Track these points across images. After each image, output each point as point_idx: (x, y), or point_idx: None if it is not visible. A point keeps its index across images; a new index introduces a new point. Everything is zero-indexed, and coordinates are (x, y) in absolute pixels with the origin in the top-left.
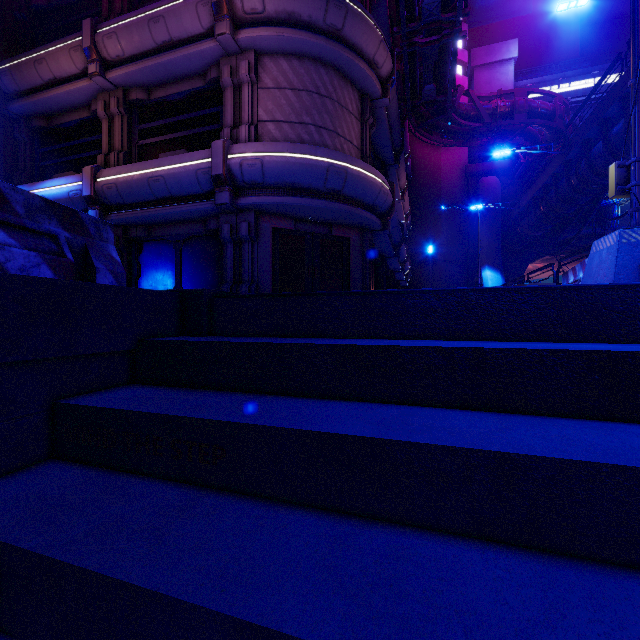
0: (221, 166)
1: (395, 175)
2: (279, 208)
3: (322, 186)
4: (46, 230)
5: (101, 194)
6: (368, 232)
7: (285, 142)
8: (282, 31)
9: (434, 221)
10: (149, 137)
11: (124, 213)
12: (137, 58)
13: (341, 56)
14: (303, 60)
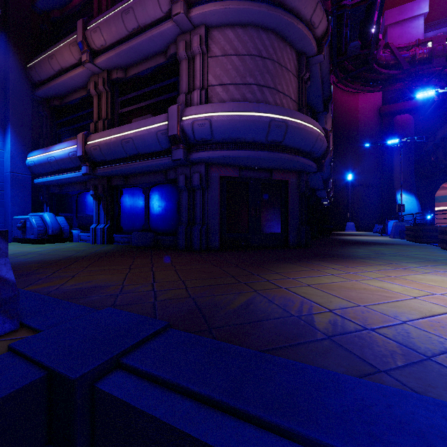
0: (176, 127)
1: (323, 120)
2: (226, 160)
3: (264, 139)
4: None
5: (90, 154)
6: (304, 175)
7: (231, 102)
8: (228, 4)
9: (352, 154)
10: (126, 106)
11: (106, 168)
12: (115, 45)
13: (281, 20)
14: (247, 28)
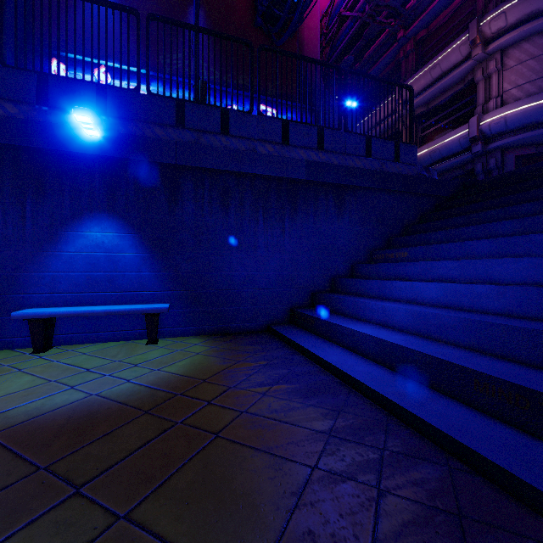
0: (475, 131)
1: None
2: (520, 142)
3: None
4: (423, 174)
5: None
6: None
7: (524, 99)
8: (522, 29)
9: None
10: (427, 130)
11: None
12: (422, 91)
13: None
14: (542, 33)
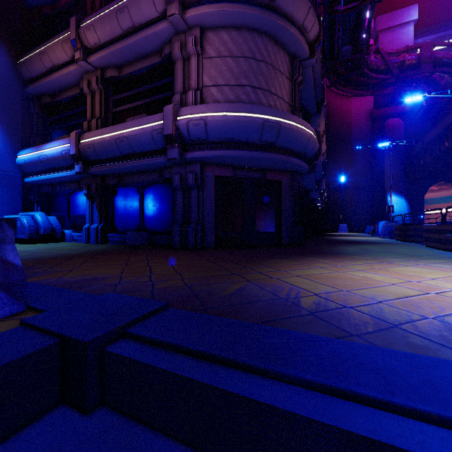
0: (171, 127)
1: (316, 123)
2: (220, 160)
3: (258, 139)
4: None
5: (83, 152)
6: (297, 175)
7: (225, 103)
8: (223, 6)
9: (345, 156)
10: (120, 105)
11: (100, 167)
12: (109, 44)
13: (274, 24)
14: (241, 31)
